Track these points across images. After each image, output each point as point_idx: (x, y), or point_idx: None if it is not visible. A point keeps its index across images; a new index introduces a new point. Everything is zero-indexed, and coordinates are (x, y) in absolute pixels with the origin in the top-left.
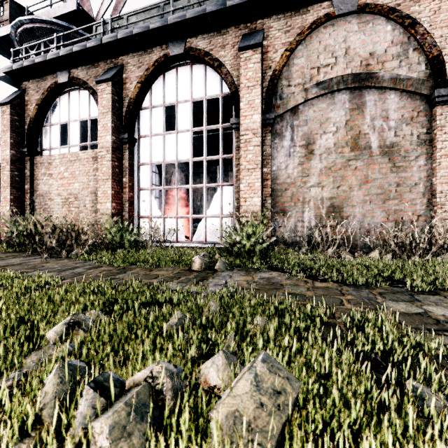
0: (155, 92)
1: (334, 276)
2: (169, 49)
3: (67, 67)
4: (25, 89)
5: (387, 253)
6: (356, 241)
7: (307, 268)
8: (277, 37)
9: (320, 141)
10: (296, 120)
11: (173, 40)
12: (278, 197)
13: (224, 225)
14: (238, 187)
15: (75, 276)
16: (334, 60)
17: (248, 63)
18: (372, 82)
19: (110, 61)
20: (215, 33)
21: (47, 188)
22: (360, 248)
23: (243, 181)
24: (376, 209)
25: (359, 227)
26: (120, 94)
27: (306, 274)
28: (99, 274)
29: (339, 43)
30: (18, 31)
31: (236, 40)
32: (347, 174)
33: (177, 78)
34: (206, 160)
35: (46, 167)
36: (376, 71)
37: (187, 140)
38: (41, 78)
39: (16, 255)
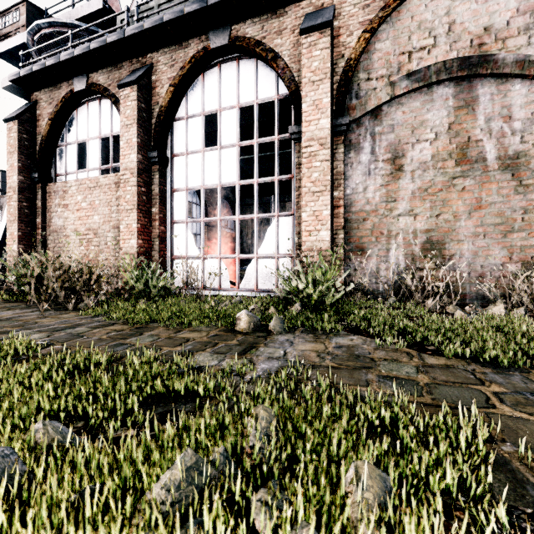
0: (192, 98)
1: (458, 347)
2: (210, 40)
3: (85, 71)
4: (36, 101)
5: (515, 307)
6: (464, 290)
7: (403, 330)
8: (352, 14)
9: (413, 153)
10: (378, 125)
11: (214, 29)
12: (354, 230)
13: (280, 268)
14: (299, 218)
15: (69, 339)
16: (432, 41)
17: (314, 50)
18: (488, 68)
19: (136, 61)
20: (269, 15)
21: (62, 222)
22: (469, 300)
23: (306, 209)
24: (493, 245)
25: (468, 270)
26: (148, 101)
27: (404, 340)
28: (105, 336)
29: (439, 17)
30: (35, 37)
31: (297, 22)
32: (451, 197)
33: (220, 78)
34: (258, 189)
35: (61, 196)
36: (494, 53)
37: (232, 158)
38: (55, 87)
39: (13, 306)
